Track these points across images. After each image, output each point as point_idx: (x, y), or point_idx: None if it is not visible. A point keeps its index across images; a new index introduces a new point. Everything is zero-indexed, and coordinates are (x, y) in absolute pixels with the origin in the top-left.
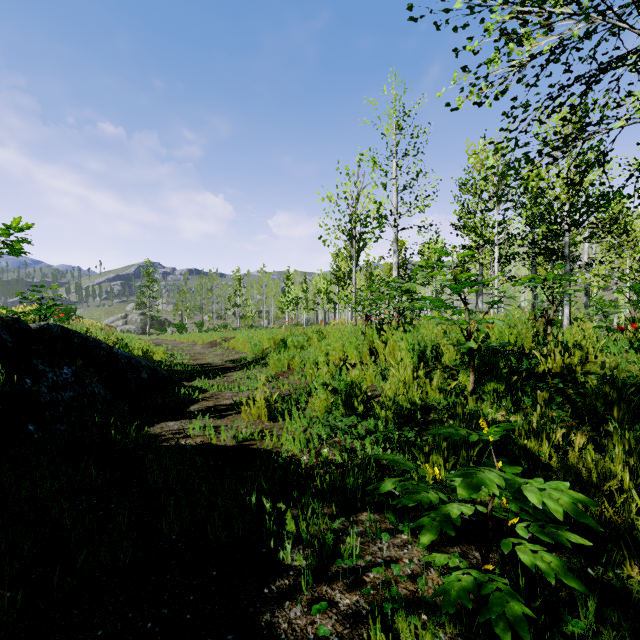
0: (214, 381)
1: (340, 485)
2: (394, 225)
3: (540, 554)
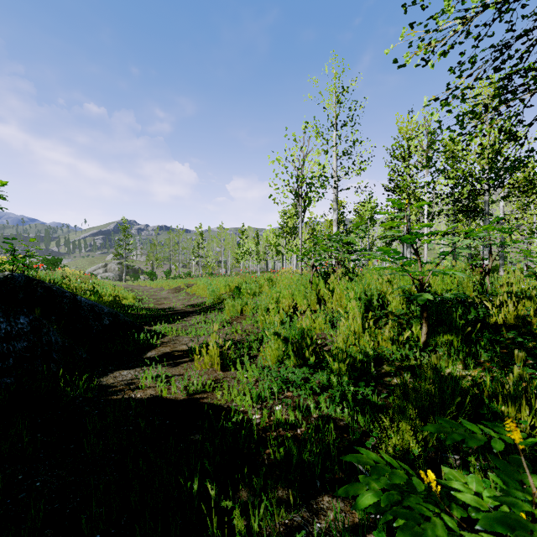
0: (174, 325)
1: (296, 461)
2: (334, 186)
3: None
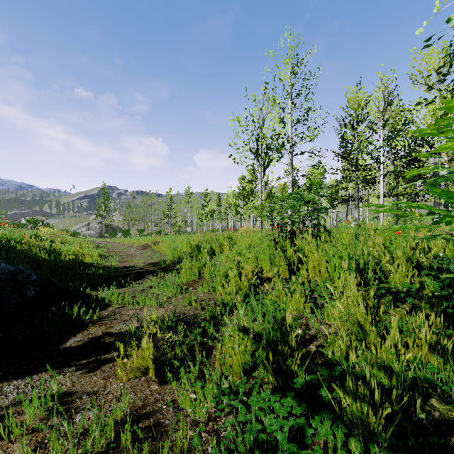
0: (124, 290)
1: None
2: (290, 151)
3: None
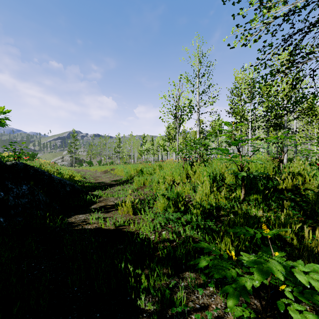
0: (105, 191)
1: (173, 255)
2: (197, 111)
3: (305, 314)
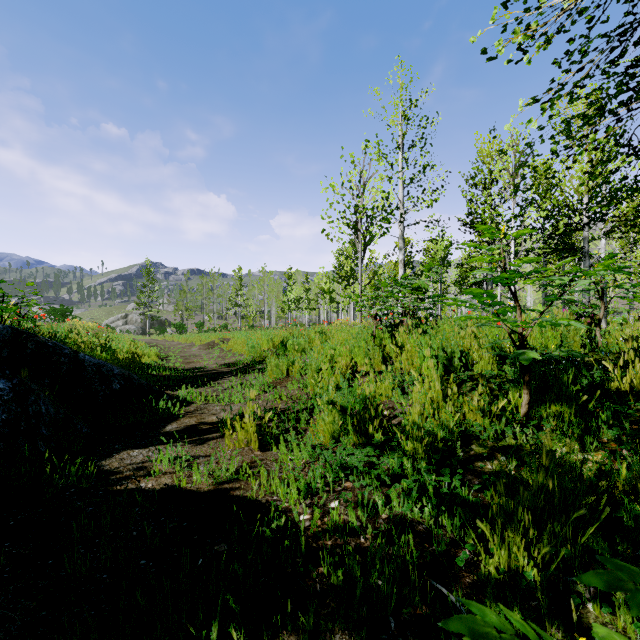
0: (203, 390)
1: (361, 591)
2: (400, 220)
3: None
